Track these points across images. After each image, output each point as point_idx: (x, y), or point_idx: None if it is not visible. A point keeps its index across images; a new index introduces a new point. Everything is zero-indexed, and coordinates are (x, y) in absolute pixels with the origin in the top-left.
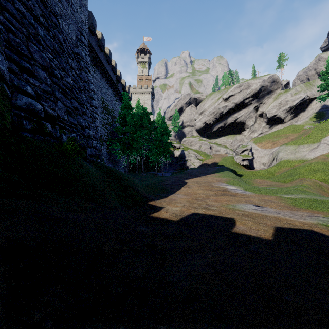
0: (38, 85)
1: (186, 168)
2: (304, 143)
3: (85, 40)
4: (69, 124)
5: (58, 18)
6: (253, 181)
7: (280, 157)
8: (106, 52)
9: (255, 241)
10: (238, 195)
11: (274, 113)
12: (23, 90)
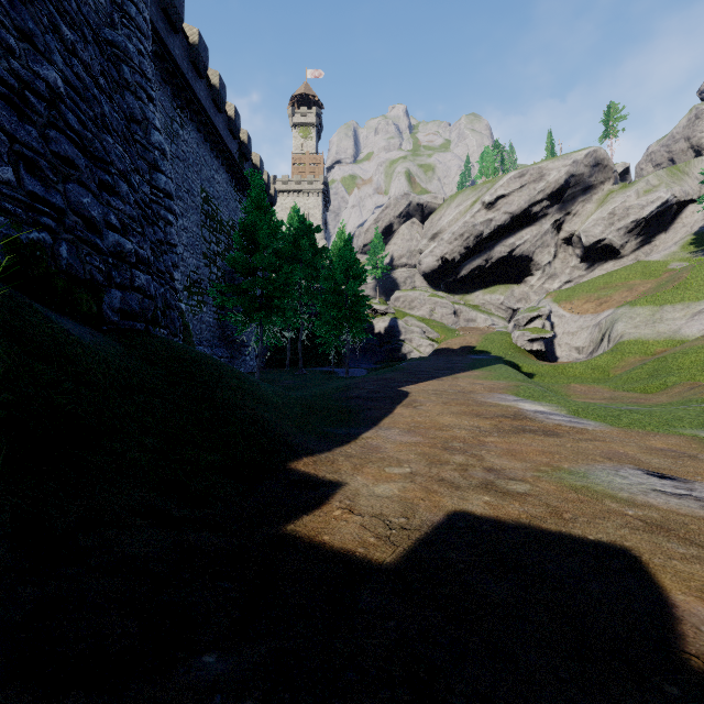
0: None
1: (402, 358)
2: (674, 301)
3: (140, 17)
4: (21, 198)
5: None
6: (565, 389)
7: (620, 332)
8: (211, 81)
9: None
10: (567, 432)
11: (598, 235)
12: None
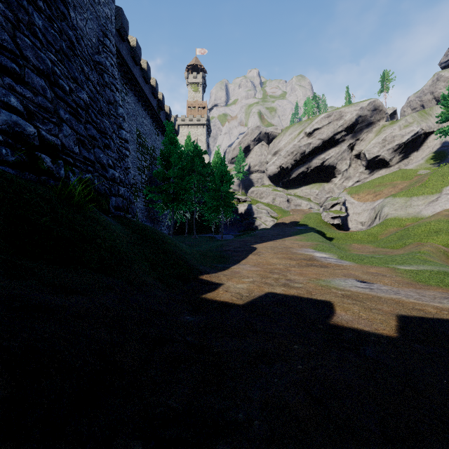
0: (31, 97)
1: (255, 229)
2: (419, 194)
3: (111, 45)
4: (82, 160)
5: (70, 9)
6: (348, 247)
7: (386, 213)
8: (142, 66)
9: (371, 340)
10: (332, 266)
11: (376, 153)
12: (3, 101)
